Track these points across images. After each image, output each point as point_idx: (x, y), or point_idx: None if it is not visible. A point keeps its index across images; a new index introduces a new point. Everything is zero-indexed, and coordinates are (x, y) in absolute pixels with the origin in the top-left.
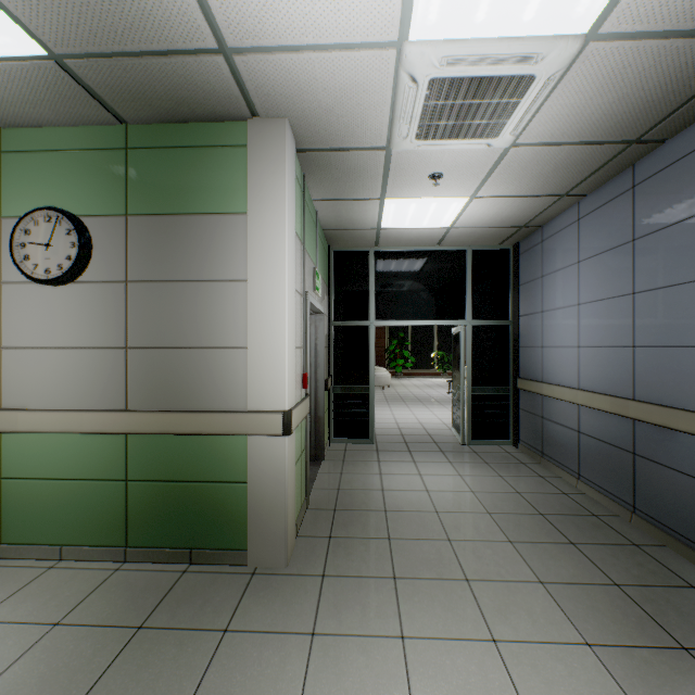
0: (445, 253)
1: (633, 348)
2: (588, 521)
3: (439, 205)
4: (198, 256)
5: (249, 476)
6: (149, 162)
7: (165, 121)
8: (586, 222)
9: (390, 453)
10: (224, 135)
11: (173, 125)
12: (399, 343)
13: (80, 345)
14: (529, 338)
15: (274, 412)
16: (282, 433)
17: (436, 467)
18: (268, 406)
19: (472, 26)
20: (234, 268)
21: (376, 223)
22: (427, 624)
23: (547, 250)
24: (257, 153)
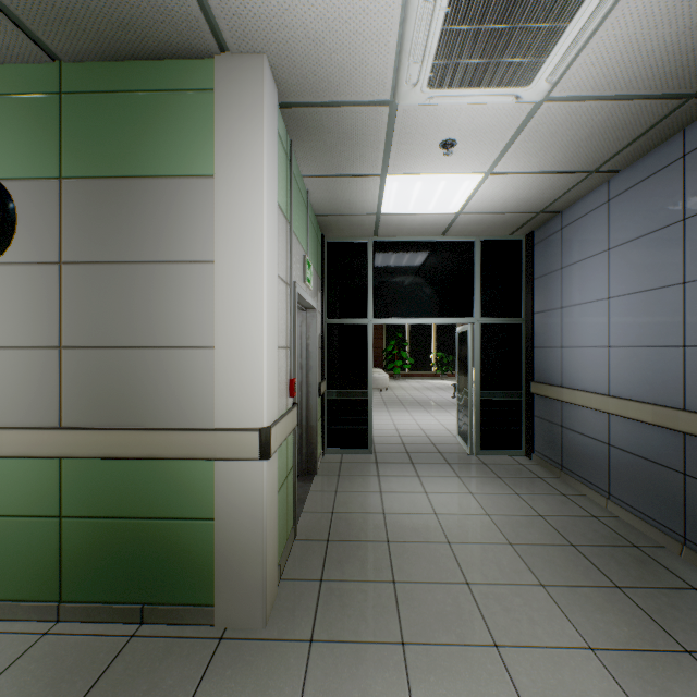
0: (451, 244)
1: (684, 348)
2: (629, 555)
3: (448, 184)
4: (151, 231)
5: (216, 511)
6: (89, 110)
7: (109, 57)
8: (619, 202)
9: (391, 465)
10: (185, 76)
11: (119, 63)
12: (396, 344)
13: (1, 344)
14: (545, 337)
15: (248, 429)
16: (259, 457)
17: (443, 483)
18: (241, 422)
19: None
20: (197, 246)
21: (375, 206)
22: None
23: (568, 238)
24: (227, 99)
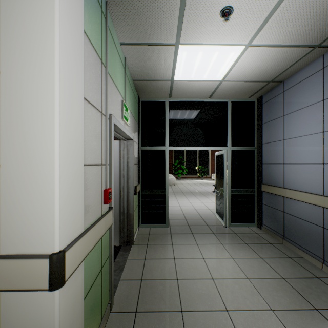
0: (214, 103)
1: None
2: None
3: (219, 55)
4: None
5: None
6: None
7: None
8: None
9: (179, 236)
10: None
11: None
12: (179, 162)
13: None
14: (271, 158)
15: (35, 256)
16: (48, 287)
17: (213, 249)
18: (30, 247)
19: None
20: None
21: (170, 74)
22: None
23: (289, 96)
24: None
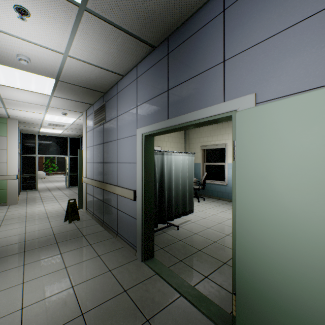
0: (62, 137)
1: None
2: None
3: (56, 130)
4: None
5: (8, 188)
6: None
7: None
8: None
9: (43, 191)
10: (0, 120)
11: None
12: (51, 161)
13: None
14: None
15: (15, 175)
16: (17, 179)
17: (57, 192)
18: (13, 174)
19: (54, 121)
20: (3, 147)
21: (39, 130)
22: (48, 203)
23: None
24: (10, 125)
